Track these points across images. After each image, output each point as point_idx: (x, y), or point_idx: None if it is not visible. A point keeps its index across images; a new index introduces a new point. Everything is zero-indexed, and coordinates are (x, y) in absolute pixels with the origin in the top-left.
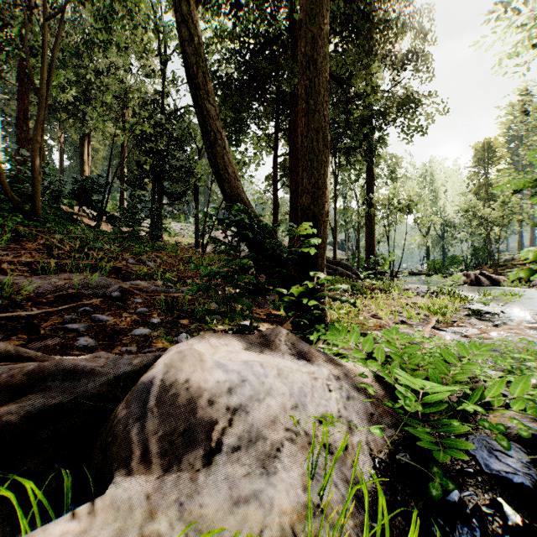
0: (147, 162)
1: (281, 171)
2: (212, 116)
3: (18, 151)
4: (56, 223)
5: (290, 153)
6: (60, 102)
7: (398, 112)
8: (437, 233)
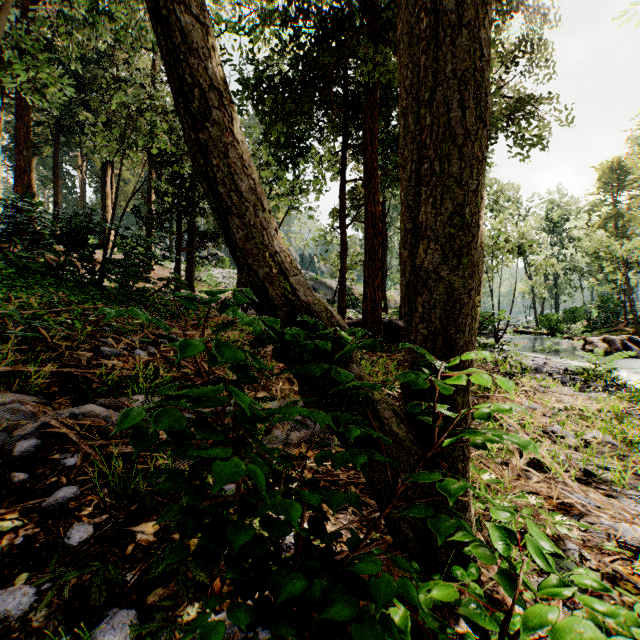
0: (168, 191)
1: (350, 202)
2: (194, 45)
3: (16, 182)
4: (3, 284)
5: (365, 174)
6: (78, 122)
7: (510, 119)
8: (548, 279)
